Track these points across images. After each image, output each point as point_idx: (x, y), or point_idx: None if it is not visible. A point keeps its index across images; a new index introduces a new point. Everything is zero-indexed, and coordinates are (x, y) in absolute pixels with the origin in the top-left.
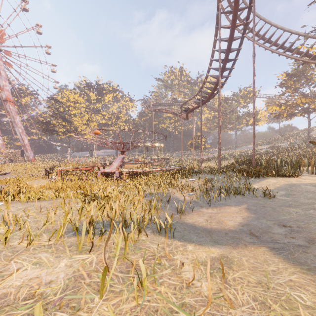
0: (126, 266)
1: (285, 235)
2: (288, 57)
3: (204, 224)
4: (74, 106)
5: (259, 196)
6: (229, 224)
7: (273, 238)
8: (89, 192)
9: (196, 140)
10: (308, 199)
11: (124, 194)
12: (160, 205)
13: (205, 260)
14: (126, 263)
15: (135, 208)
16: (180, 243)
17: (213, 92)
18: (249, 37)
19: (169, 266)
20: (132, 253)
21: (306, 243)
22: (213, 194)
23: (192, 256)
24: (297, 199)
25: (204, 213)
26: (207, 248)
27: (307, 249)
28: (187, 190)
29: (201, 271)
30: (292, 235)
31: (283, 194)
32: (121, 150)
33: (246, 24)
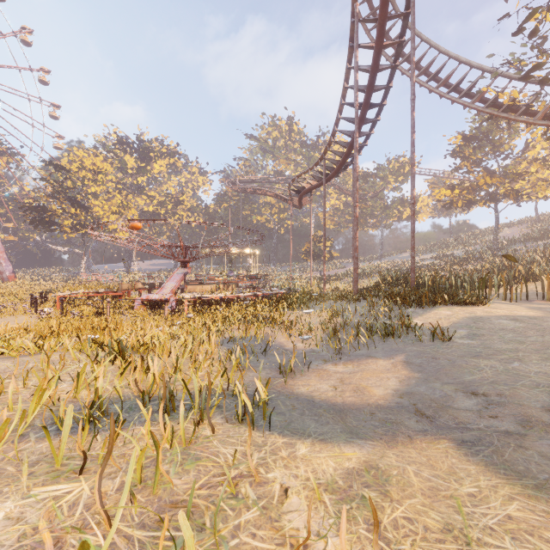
0: (157, 509)
1: (479, 413)
2: (466, 105)
3: (330, 396)
4: (93, 178)
5: (425, 339)
6: (376, 393)
7: (458, 419)
8: (108, 338)
9: (316, 244)
10: (506, 343)
11: (180, 341)
12: (249, 360)
13: (333, 478)
14: (159, 499)
15: (197, 368)
16: (283, 439)
17: (345, 159)
18: (403, 69)
19: (255, 501)
20: (177, 470)
21: (519, 427)
22: (345, 337)
23: (306, 469)
24: (489, 343)
25: (330, 372)
26: (336, 447)
27: (524, 440)
28: (299, 331)
29: (325, 507)
30: (490, 412)
31: (464, 334)
32: (181, 260)
33: (400, 44)
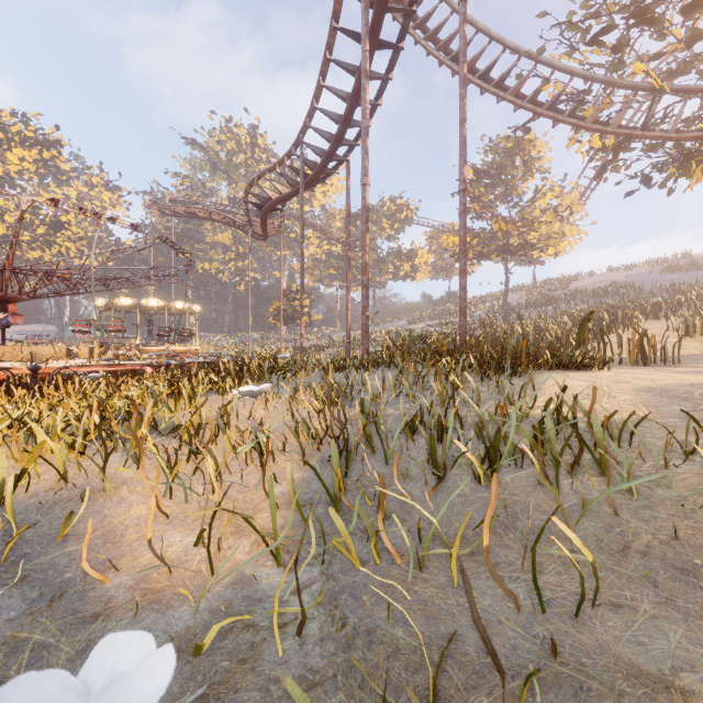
0: None
1: None
2: (501, 97)
3: None
4: None
5: None
6: None
7: None
8: None
9: (290, 302)
10: None
11: None
12: None
13: None
14: None
15: None
16: None
17: (336, 145)
18: (418, 35)
19: None
20: None
21: None
22: (397, 485)
23: None
24: None
25: None
26: None
27: None
28: None
29: None
30: None
31: None
32: None
33: None
